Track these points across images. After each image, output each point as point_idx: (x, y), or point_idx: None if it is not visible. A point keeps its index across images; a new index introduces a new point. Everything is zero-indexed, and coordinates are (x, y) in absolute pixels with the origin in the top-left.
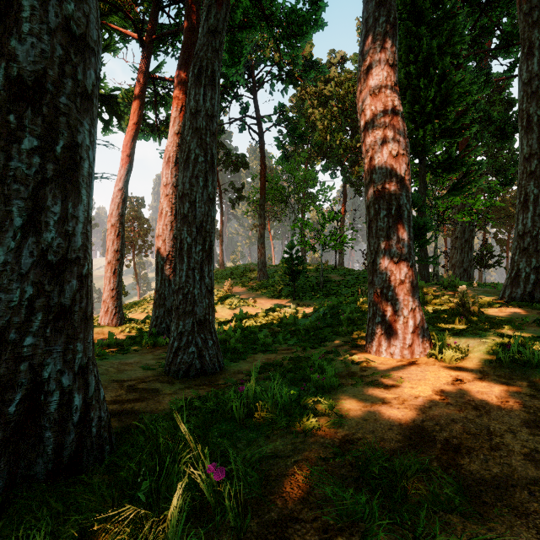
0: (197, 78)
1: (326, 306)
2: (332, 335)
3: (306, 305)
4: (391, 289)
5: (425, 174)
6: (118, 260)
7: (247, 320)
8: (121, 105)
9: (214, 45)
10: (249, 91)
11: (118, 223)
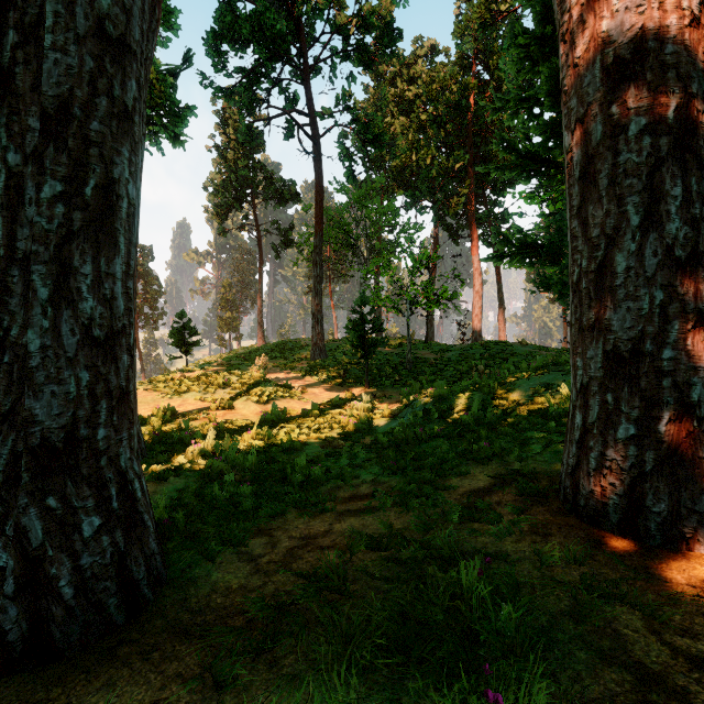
0: None
1: (426, 397)
2: (458, 459)
3: (387, 396)
4: (669, 341)
5: None
6: None
7: (285, 422)
8: None
9: None
10: (298, 76)
11: None
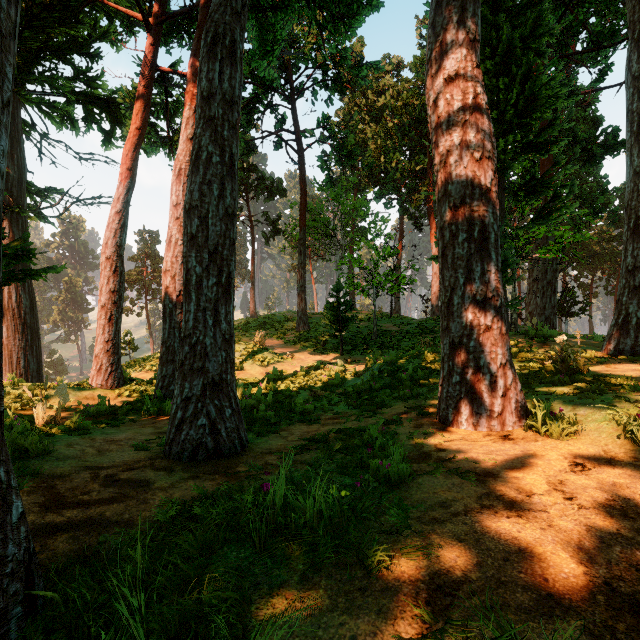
0: (211, 49)
1: (382, 362)
2: (392, 399)
3: (357, 361)
4: (473, 338)
5: (504, 198)
6: (115, 303)
7: (283, 379)
8: (122, 107)
9: (235, 5)
10: (286, 100)
11: (115, 255)
